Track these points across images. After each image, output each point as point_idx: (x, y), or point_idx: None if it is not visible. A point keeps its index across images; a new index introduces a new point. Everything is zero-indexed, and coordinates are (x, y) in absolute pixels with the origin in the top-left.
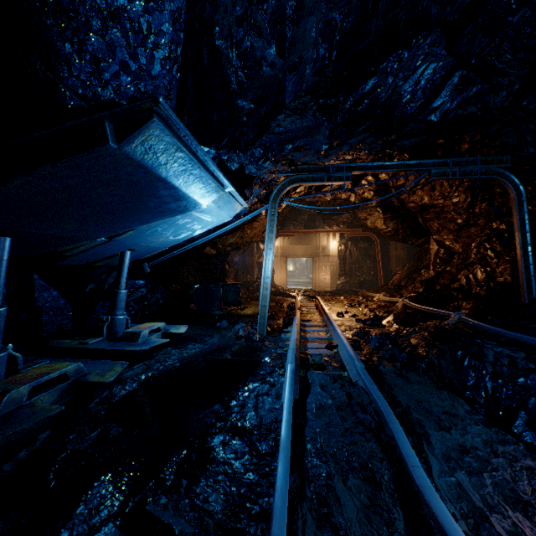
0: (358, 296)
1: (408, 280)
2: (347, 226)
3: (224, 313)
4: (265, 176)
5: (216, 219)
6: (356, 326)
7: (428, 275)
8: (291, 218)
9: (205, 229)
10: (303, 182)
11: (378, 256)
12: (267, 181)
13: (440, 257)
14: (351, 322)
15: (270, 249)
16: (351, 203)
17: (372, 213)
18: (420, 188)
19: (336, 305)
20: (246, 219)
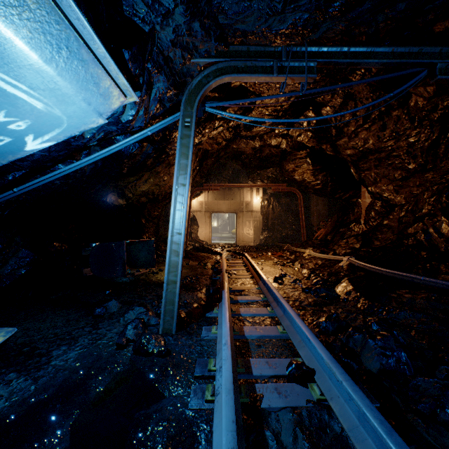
0: (284, 252)
1: (335, 235)
2: (271, 181)
3: (128, 281)
4: (174, 54)
5: (60, 110)
6: (308, 300)
7: (358, 230)
8: (216, 172)
9: (48, 137)
10: (239, 73)
11: (302, 211)
12: (178, 69)
13: (377, 210)
14: (298, 293)
15: (182, 184)
16: (277, 156)
17: (300, 165)
18: (368, 127)
19: (266, 263)
20: (143, 134)
